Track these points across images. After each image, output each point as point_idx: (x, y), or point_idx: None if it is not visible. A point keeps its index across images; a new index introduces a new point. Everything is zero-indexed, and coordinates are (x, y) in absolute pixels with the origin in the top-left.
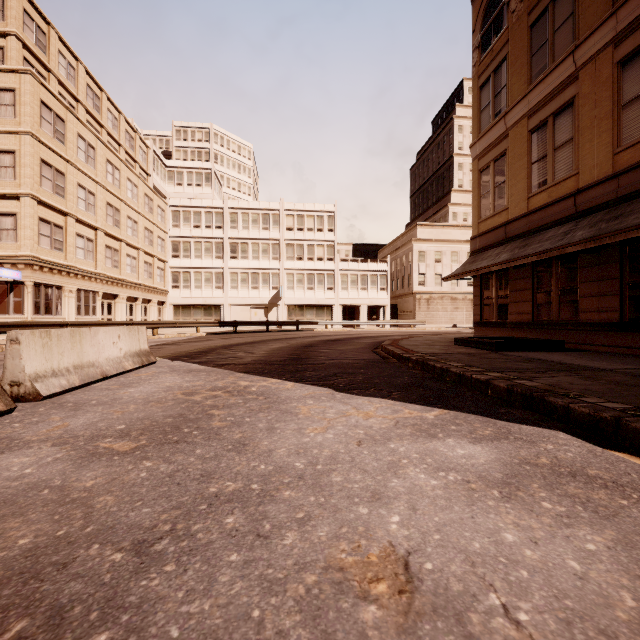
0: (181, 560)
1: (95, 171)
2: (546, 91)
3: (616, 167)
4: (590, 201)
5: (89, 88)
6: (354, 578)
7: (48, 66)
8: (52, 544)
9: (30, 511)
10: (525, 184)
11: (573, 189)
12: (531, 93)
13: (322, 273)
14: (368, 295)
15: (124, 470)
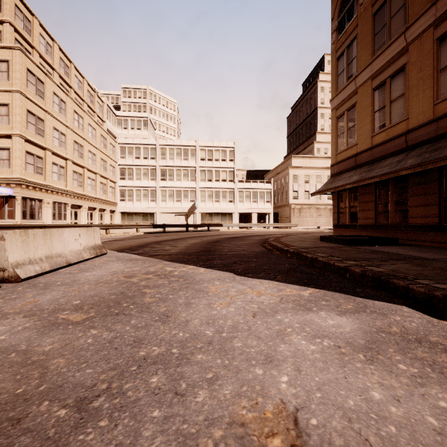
0: (113, 416)
1: (66, 118)
2: (385, 60)
3: (436, 114)
4: (417, 138)
5: (61, 60)
6: (253, 433)
7: (32, 44)
8: (11, 401)
9: None
10: (370, 127)
11: (404, 130)
12: (374, 62)
13: (225, 190)
14: (258, 206)
15: (75, 337)
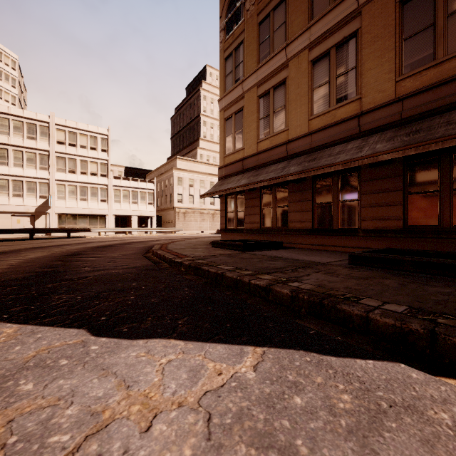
0: None
1: None
2: (269, 70)
3: (310, 128)
4: (296, 149)
5: None
6: None
7: None
8: None
9: None
10: (255, 133)
11: (285, 140)
12: (259, 70)
13: (96, 187)
14: (138, 208)
15: None
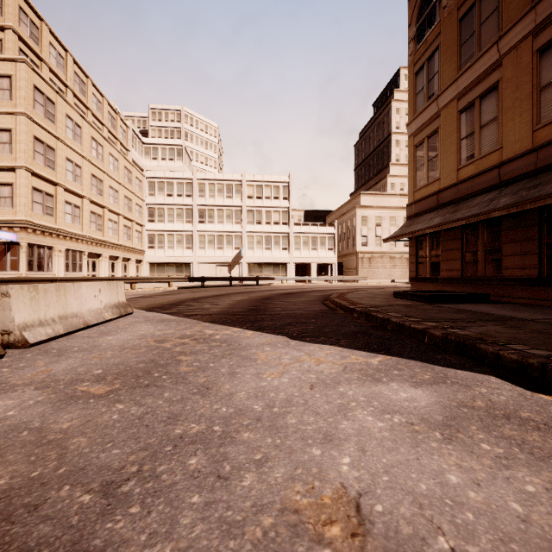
0: (146, 502)
1: (81, 147)
2: (473, 76)
3: (535, 142)
4: (512, 172)
5: (76, 75)
6: (309, 520)
7: (40, 56)
8: (26, 485)
9: (9, 452)
10: (455, 157)
11: (497, 162)
12: (460, 78)
13: (278, 235)
14: (318, 254)
15: (98, 412)
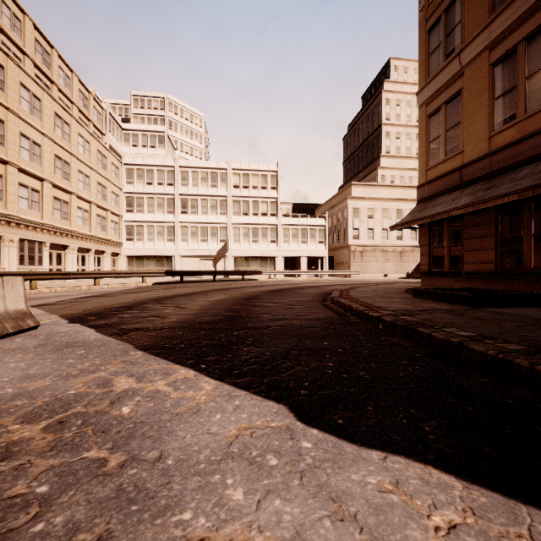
0: None
1: (41, 123)
2: (515, 15)
3: None
4: None
5: (38, 43)
6: None
7: None
8: None
9: None
10: (486, 122)
11: None
12: (494, 22)
13: (266, 227)
14: (308, 247)
15: None
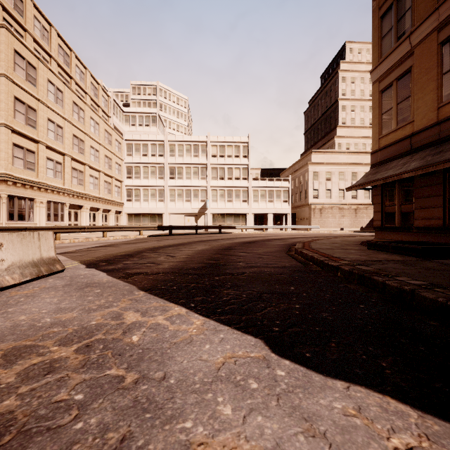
0: None
1: (63, 110)
2: None
3: None
4: None
5: (60, 47)
6: None
7: (24, 26)
8: None
9: None
10: (434, 95)
11: None
12: (442, 6)
13: (238, 189)
14: (274, 206)
15: None
